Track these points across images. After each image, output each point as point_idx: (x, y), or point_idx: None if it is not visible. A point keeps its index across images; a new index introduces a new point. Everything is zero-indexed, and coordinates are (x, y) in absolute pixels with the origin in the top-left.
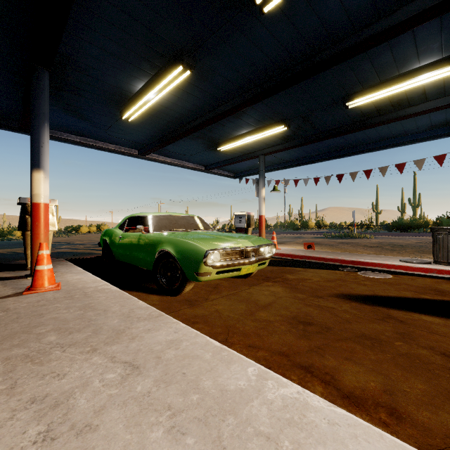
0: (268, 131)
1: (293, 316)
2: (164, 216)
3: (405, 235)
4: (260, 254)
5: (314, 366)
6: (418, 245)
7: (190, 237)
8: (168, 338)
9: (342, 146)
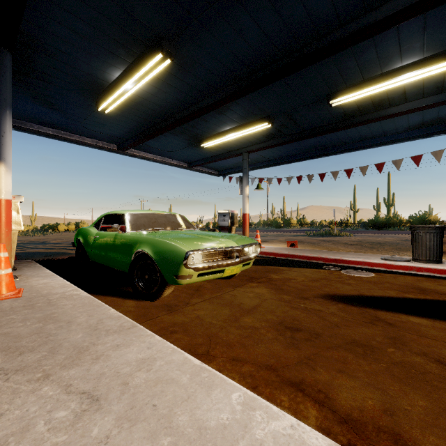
0: (252, 128)
1: (280, 320)
2: (142, 214)
3: (382, 233)
4: (244, 254)
5: (305, 382)
6: (395, 243)
7: (170, 236)
8: (139, 356)
9: (324, 145)
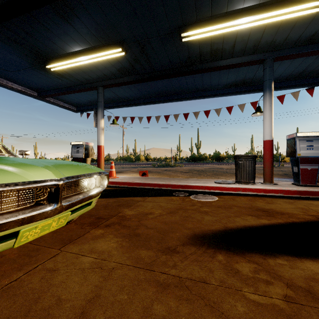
0: (104, 53)
1: None
2: None
3: (199, 164)
4: (80, 190)
5: None
6: (212, 170)
7: None
8: None
9: (169, 92)
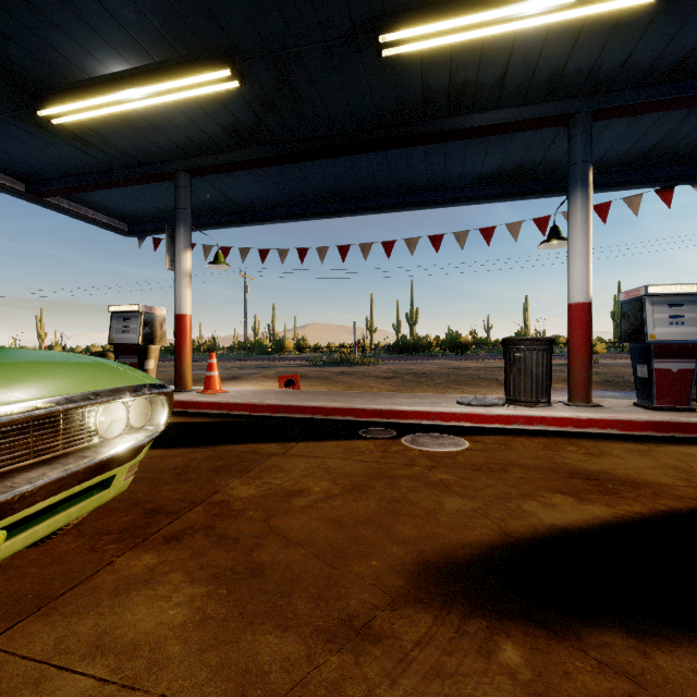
0: (187, 79)
1: None
2: None
3: (417, 359)
4: (63, 446)
5: None
6: (445, 373)
7: None
8: None
9: (349, 192)
